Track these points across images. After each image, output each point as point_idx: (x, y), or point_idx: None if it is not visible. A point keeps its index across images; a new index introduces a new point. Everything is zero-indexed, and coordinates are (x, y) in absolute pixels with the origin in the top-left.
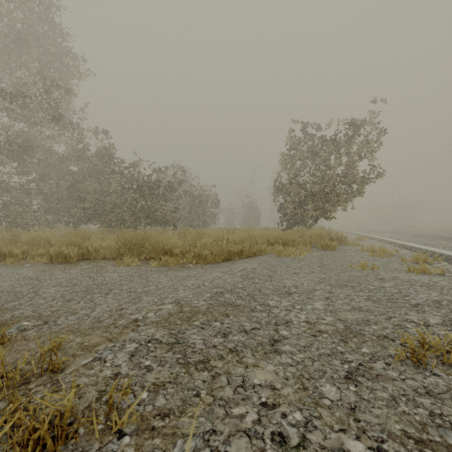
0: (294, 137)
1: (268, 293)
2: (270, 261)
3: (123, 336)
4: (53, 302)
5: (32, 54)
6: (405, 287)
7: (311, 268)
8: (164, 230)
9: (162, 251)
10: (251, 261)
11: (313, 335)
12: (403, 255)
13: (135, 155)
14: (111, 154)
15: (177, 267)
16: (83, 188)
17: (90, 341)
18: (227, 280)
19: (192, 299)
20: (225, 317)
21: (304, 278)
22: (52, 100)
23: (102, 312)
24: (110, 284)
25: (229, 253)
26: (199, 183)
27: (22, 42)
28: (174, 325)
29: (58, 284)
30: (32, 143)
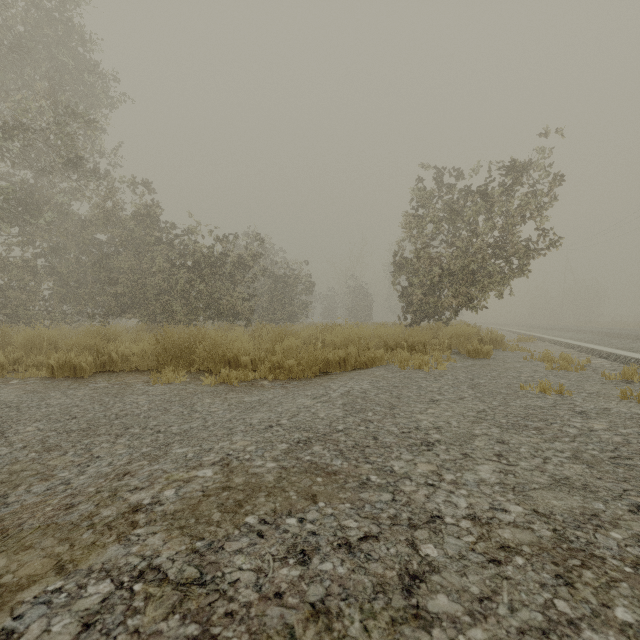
0: (424, 189)
1: (391, 443)
2: (390, 378)
3: (92, 556)
4: (21, 453)
5: (40, 70)
6: (632, 430)
7: (457, 391)
8: (231, 327)
9: (223, 360)
10: (360, 377)
11: (492, 561)
12: (600, 367)
13: (190, 216)
14: (155, 215)
15: (244, 385)
16: (115, 265)
17: (19, 570)
18: (318, 414)
19: (253, 456)
20: (309, 503)
21: (450, 411)
22: (66, 135)
23: (93, 478)
24: (129, 418)
25: (326, 363)
26: (285, 259)
27: (23, 50)
28: (205, 526)
29: (46, 417)
30: (39, 200)
